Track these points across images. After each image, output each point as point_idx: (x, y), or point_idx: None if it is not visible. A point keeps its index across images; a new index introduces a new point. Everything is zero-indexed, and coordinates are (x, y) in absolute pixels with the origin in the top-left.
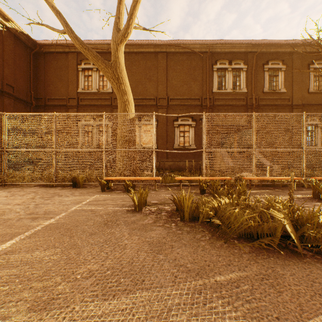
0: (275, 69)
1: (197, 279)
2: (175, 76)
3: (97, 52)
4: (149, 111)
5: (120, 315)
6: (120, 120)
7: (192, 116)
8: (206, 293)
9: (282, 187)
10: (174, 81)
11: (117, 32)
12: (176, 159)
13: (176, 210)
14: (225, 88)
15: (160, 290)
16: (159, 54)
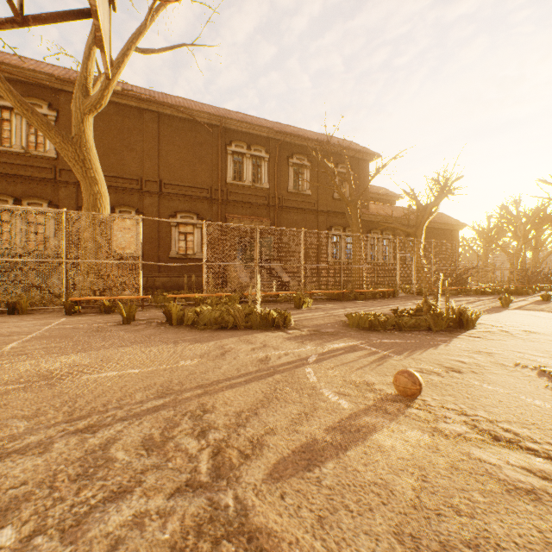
0: (301, 166)
1: (174, 339)
2: (173, 150)
3: (24, 81)
4: (129, 199)
5: (132, 348)
6: (87, 219)
7: (198, 213)
8: (177, 341)
9: (284, 302)
10: (171, 158)
11: (84, 97)
12: (174, 274)
13: (167, 320)
14: (243, 179)
15: (152, 343)
16: (147, 113)
